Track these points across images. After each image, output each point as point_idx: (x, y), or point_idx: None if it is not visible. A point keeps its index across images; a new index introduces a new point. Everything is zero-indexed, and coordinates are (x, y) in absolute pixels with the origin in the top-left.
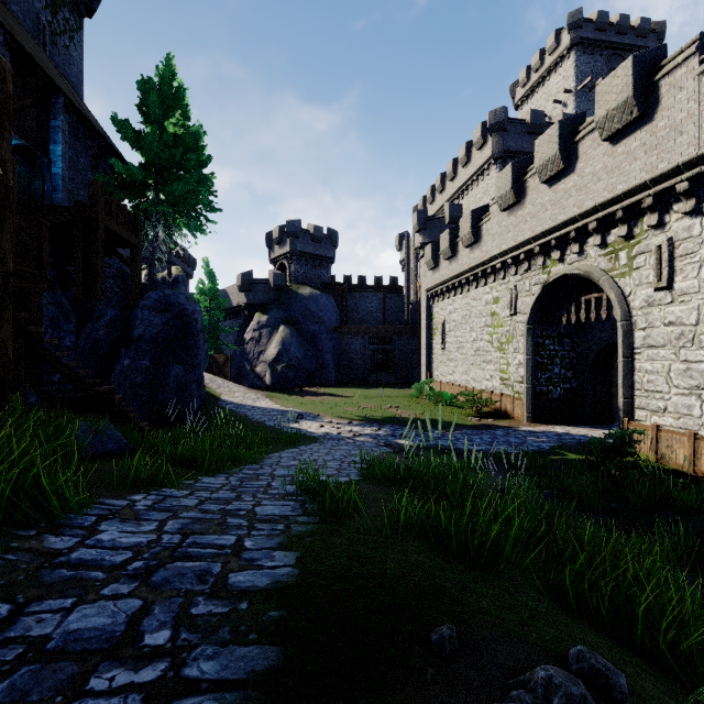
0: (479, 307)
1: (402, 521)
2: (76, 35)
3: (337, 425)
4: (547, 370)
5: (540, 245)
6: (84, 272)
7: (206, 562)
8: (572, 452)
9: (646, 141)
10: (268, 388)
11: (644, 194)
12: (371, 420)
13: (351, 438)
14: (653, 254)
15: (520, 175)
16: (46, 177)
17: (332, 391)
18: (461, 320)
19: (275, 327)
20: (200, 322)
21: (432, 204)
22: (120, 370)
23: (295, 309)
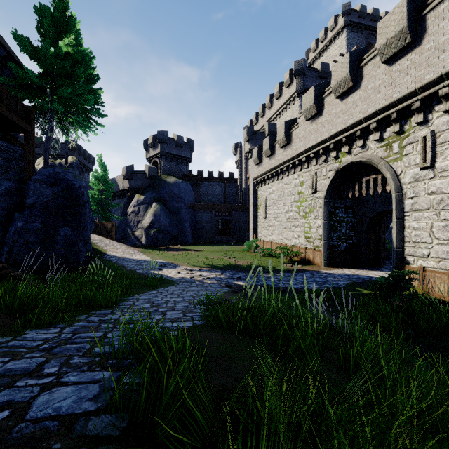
0: (289, 189)
1: (264, 446)
2: None
3: (190, 271)
4: (337, 230)
5: (334, 143)
6: None
7: None
8: (362, 288)
9: (415, 60)
10: (144, 246)
11: (413, 99)
12: (216, 267)
13: (200, 281)
14: (420, 143)
15: (320, 94)
16: None
17: (189, 247)
18: (277, 198)
19: (149, 204)
20: (86, 195)
21: (256, 124)
22: (14, 230)
23: (164, 192)
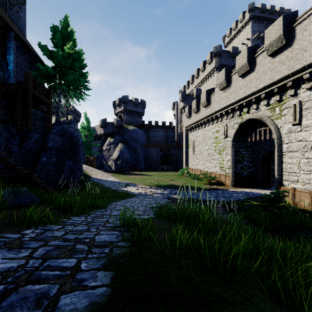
0: (209, 134)
1: (177, 246)
2: (22, 6)
3: (144, 188)
4: (241, 163)
5: (238, 105)
6: (22, 115)
7: (48, 284)
8: (254, 201)
9: (288, 55)
10: (113, 172)
11: (287, 80)
12: (160, 186)
13: (151, 195)
14: (292, 108)
15: (229, 73)
16: (5, 71)
17: (143, 173)
18: (201, 140)
19: (117, 144)
20: (80, 141)
21: (188, 89)
22: (41, 163)
23: (126, 136)
